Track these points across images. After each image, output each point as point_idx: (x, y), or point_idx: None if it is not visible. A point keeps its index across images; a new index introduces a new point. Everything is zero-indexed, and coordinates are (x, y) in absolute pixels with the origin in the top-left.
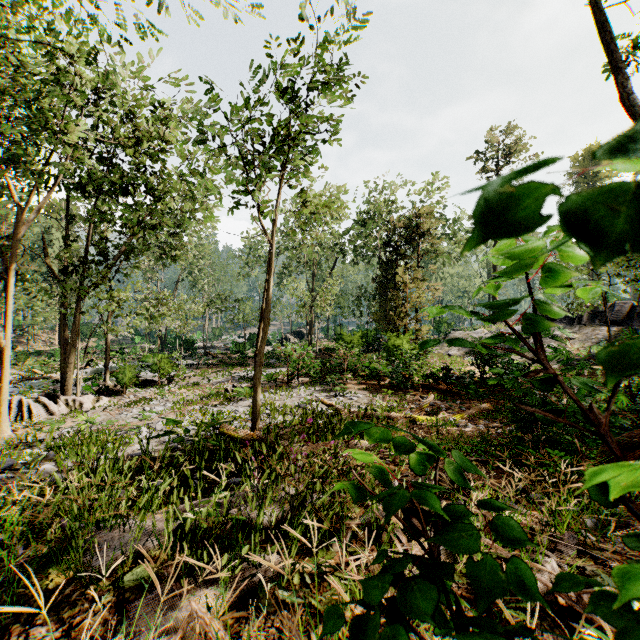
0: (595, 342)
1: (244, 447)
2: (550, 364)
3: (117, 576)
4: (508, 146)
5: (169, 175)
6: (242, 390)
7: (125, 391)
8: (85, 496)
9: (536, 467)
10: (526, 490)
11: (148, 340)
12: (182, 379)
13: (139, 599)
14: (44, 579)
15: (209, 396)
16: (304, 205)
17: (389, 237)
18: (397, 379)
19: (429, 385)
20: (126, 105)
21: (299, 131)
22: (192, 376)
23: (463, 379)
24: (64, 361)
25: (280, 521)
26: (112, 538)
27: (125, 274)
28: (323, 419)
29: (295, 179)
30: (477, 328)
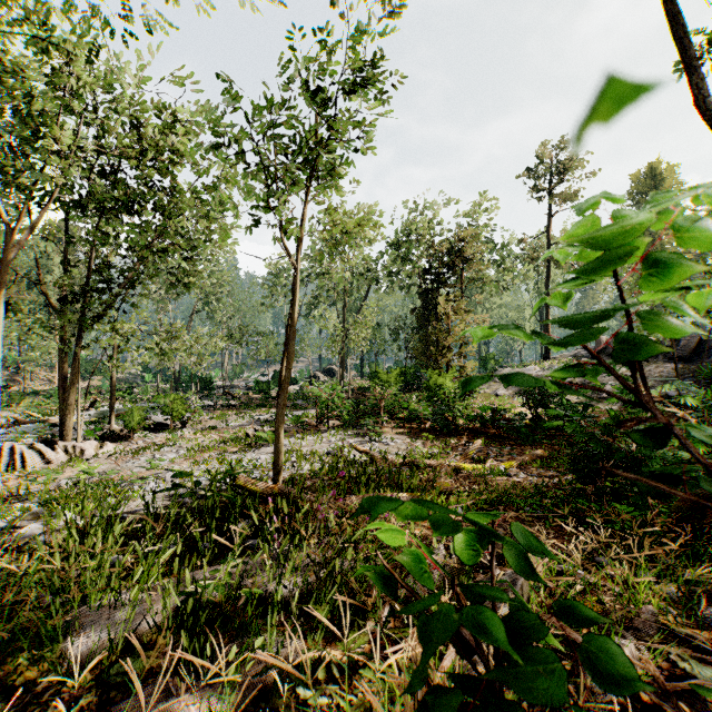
0: (659, 380)
1: (265, 501)
2: (609, 405)
3: (102, 667)
4: (562, 162)
5: (182, 192)
6: (265, 435)
7: (133, 436)
8: (71, 565)
9: (600, 524)
10: (590, 552)
11: (160, 378)
12: (198, 422)
13: (126, 699)
14: (12, 672)
15: (228, 442)
16: (334, 224)
17: (430, 263)
18: (439, 422)
19: (475, 429)
20: (133, 113)
21: (328, 138)
22: (209, 419)
23: (513, 422)
24: (63, 402)
25: (304, 594)
26: (100, 618)
27: (133, 304)
28: (356, 468)
29: (324, 195)
30: (528, 365)
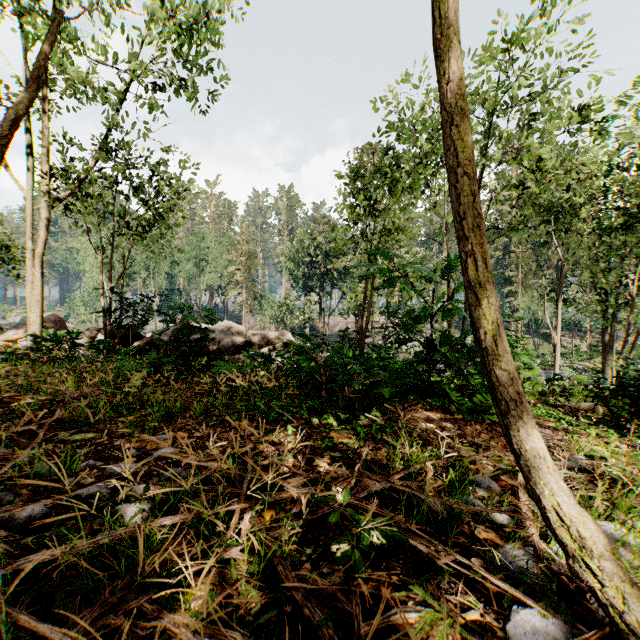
0: None
1: None
2: None
3: None
4: None
5: None
6: None
7: None
8: None
9: None
10: None
11: None
12: None
13: None
14: None
15: None
16: None
17: None
18: None
19: None
20: None
21: None
22: None
23: None
24: (603, 358)
25: None
26: None
27: None
28: None
29: None
30: None
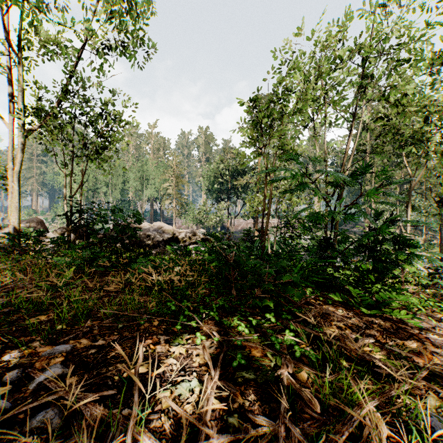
0: None
1: None
2: None
3: None
4: None
5: None
6: None
7: None
8: None
9: None
10: None
11: None
12: None
13: None
14: None
15: None
16: None
17: None
18: None
19: None
20: None
21: None
22: None
23: None
24: (441, 250)
25: None
26: None
27: None
28: None
29: None
30: None
